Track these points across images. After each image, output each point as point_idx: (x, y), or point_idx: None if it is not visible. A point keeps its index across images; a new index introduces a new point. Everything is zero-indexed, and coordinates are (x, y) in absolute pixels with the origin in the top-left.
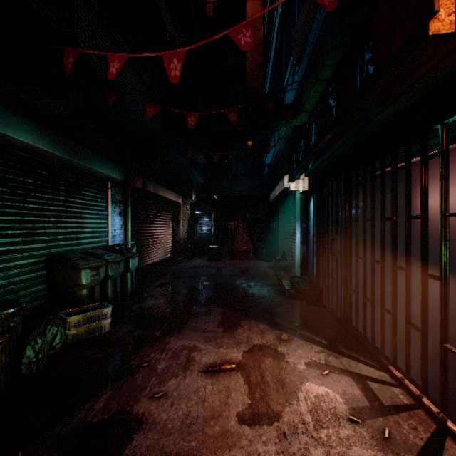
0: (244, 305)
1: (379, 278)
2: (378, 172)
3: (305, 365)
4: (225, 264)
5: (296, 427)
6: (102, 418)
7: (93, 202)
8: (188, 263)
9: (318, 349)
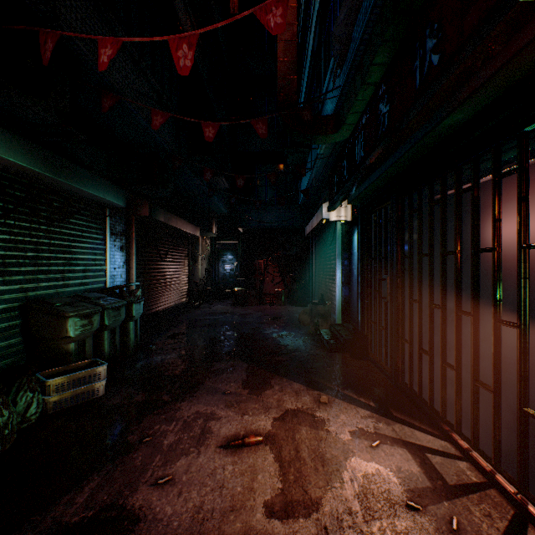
0: (274, 359)
1: (437, 326)
2: (438, 195)
3: (350, 434)
4: (252, 310)
5: (340, 520)
6: (84, 516)
7: (86, 233)
8: (208, 309)
9: (365, 413)
